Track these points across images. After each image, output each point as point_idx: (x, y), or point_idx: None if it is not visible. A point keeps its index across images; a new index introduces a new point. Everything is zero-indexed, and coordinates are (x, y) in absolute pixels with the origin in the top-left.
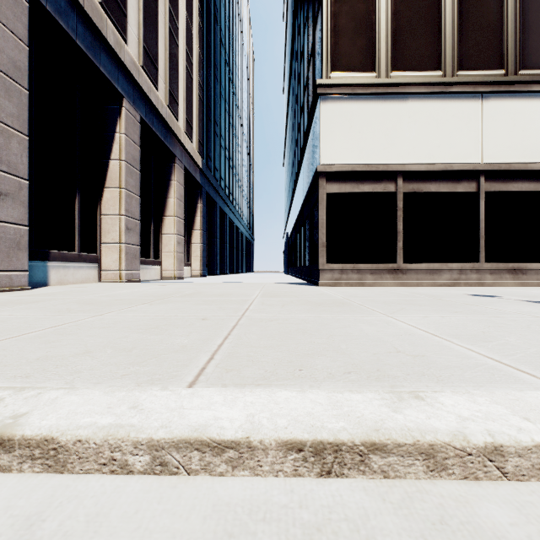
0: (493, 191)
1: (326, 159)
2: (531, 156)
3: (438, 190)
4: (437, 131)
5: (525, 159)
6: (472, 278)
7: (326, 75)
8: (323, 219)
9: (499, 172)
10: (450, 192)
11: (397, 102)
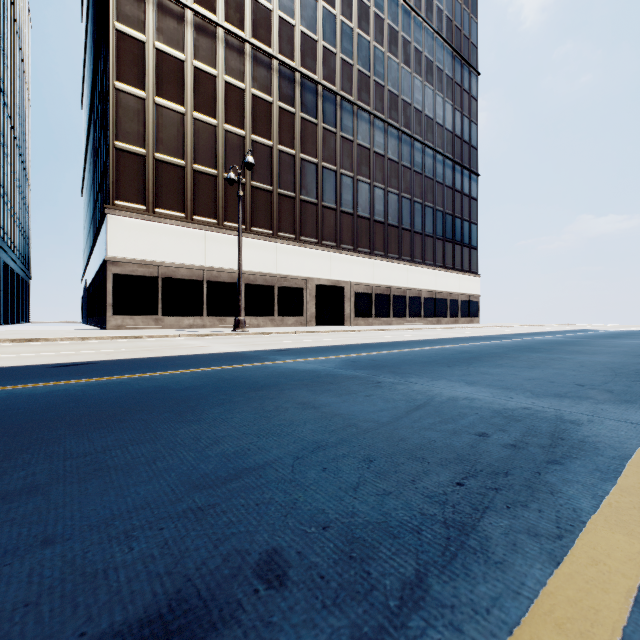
0: (212, 280)
1: (112, 253)
2: (229, 265)
3: (182, 277)
4: (182, 246)
5: (226, 266)
6: (201, 324)
7: (113, 202)
8: (110, 289)
9: (214, 271)
10: (190, 279)
11: (159, 227)
